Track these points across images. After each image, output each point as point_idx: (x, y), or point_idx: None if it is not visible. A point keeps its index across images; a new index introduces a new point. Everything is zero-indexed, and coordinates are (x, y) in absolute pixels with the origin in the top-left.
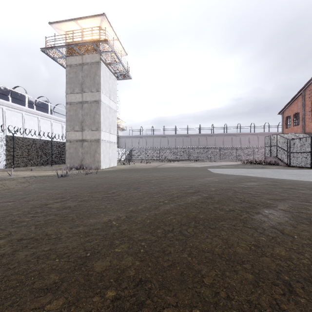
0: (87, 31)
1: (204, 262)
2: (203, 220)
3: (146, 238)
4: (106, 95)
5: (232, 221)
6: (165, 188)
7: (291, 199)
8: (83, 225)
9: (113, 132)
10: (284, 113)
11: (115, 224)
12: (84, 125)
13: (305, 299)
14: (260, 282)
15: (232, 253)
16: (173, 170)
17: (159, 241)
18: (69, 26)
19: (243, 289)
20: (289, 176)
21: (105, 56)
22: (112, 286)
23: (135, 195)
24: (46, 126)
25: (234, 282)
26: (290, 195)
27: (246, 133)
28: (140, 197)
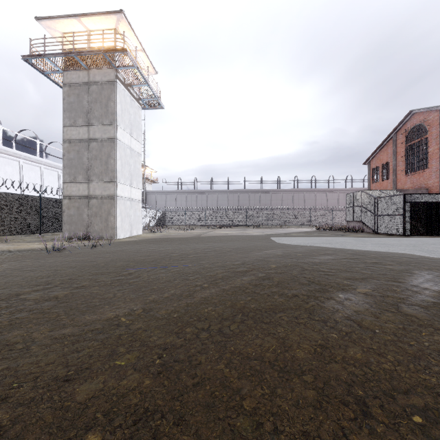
0: (96, 35)
1: (248, 375)
2: (254, 311)
3: (168, 342)
4: (125, 130)
5: (295, 311)
6: (207, 266)
7: (375, 277)
8: (73, 325)
9: (136, 185)
10: (371, 163)
11: (124, 322)
12: (92, 174)
13: (384, 424)
14: (324, 401)
15: (289, 359)
16: (222, 240)
17: (186, 345)
18: (68, 25)
19: (298, 414)
20: (375, 246)
21: (124, 73)
22: (98, 425)
23: (162, 276)
24: (33, 175)
25: (287, 405)
26: (374, 273)
27: (323, 189)
28: (169, 280)
